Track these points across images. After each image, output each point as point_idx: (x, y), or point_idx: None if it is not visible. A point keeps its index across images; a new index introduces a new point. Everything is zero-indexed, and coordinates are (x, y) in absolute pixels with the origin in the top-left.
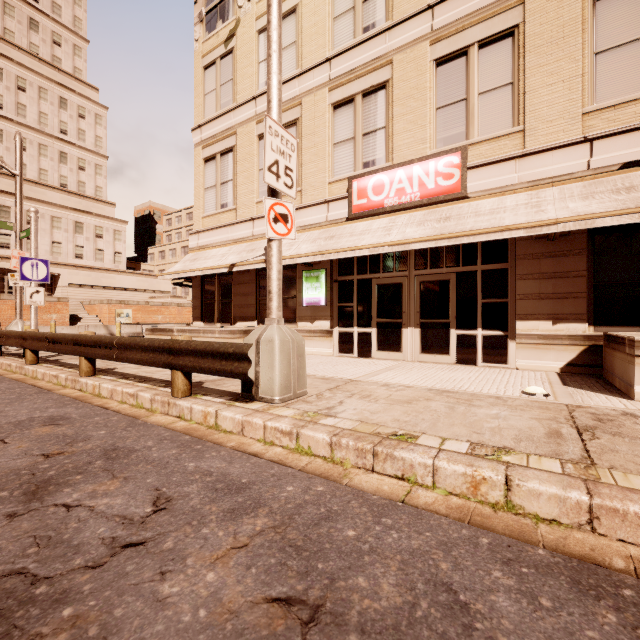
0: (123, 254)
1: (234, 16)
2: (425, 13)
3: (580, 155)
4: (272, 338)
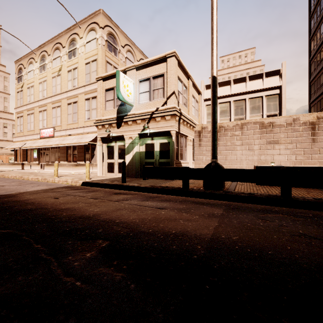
0: None
1: (23, 81)
2: (51, 97)
3: (65, 132)
4: None
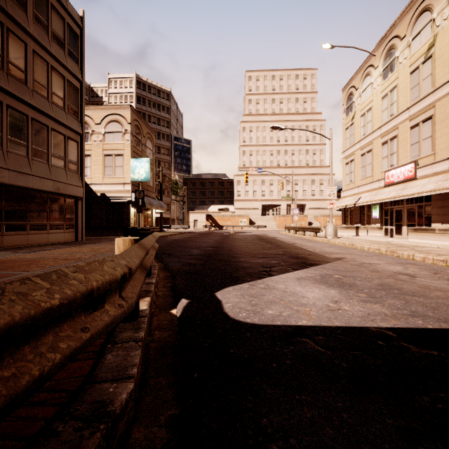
0: None
1: (354, 110)
2: (406, 110)
3: (446, 164)
4: (328, 226)
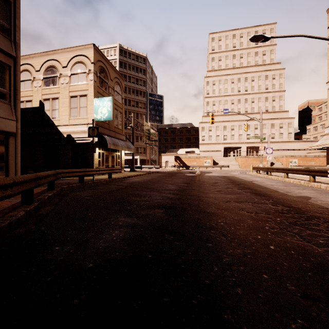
0: (292, 133)
1: None
2: None
3: None
4: None
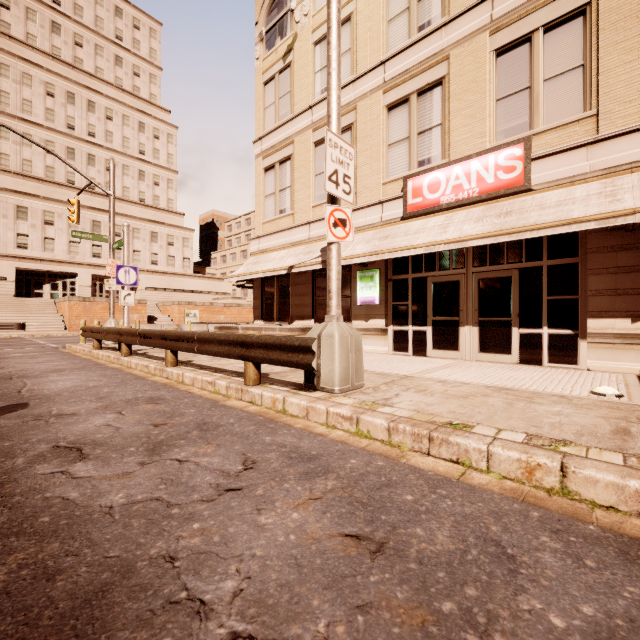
0: (190, 259)
1: (292, 32)
2: (484, 3)
3: None
4: (332, 333)
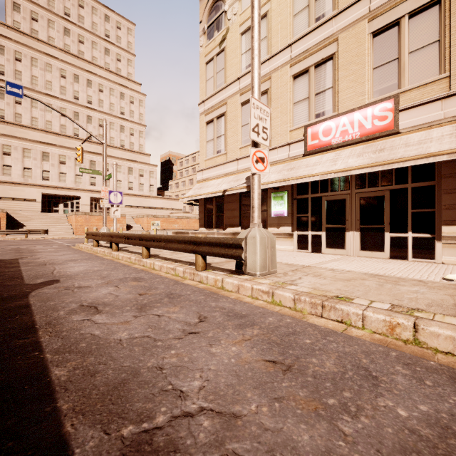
0: (154, 186)
1: (225, 26)
2: None
3: None
4: (255, 235)
